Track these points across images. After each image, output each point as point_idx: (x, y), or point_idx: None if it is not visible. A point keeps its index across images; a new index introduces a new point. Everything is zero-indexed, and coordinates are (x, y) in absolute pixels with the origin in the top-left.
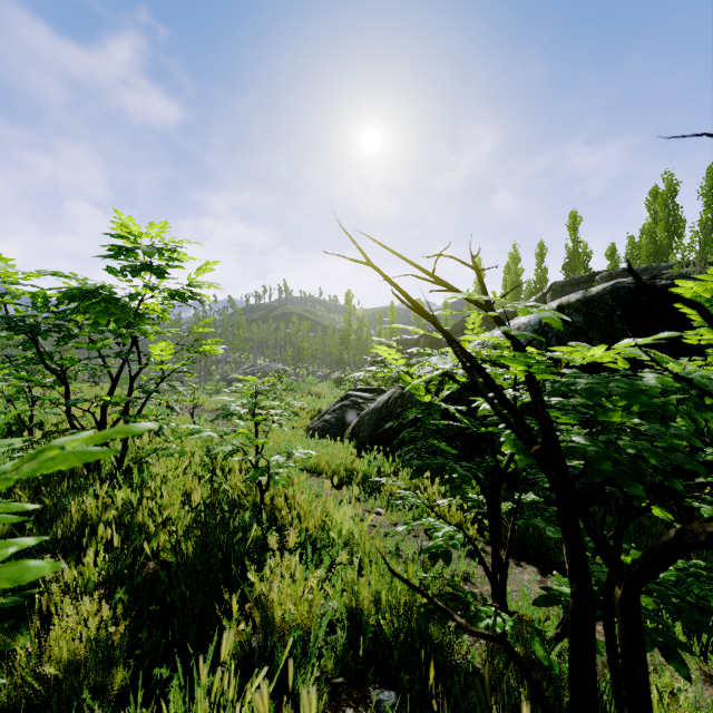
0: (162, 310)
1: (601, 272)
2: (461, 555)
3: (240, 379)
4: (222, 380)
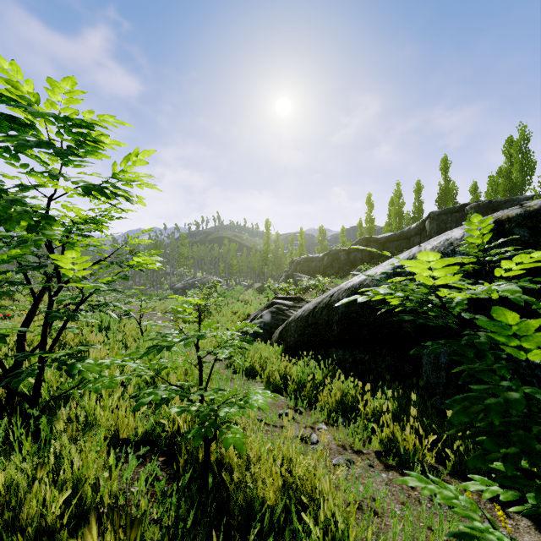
0: (97, 221)
1: (470, 203)
2: (453, 517)
3: (183, 288)
4: (170, 289)
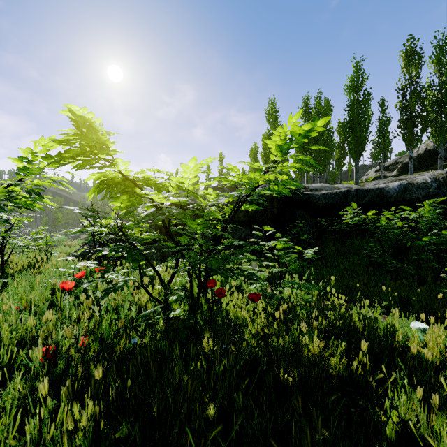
0: None
1: (227, 184)
2: None
3: None
4: None
